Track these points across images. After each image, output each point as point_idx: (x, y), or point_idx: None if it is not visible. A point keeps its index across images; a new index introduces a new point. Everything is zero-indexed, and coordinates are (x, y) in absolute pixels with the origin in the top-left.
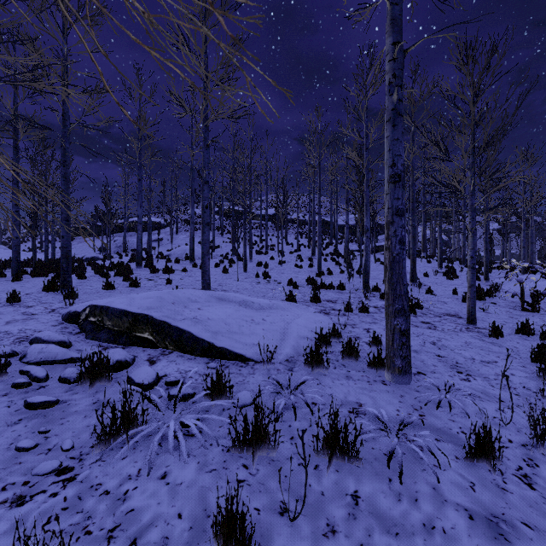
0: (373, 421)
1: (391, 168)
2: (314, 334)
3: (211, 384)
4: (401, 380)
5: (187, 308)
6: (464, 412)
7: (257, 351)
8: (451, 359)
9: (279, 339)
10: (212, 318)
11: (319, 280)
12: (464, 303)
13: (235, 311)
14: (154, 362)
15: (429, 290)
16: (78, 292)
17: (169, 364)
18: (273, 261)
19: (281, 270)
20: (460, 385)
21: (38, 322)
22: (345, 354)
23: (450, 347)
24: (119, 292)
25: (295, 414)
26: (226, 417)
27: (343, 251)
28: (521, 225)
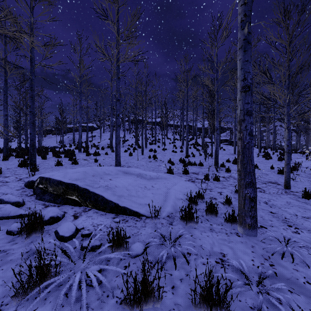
0: (235, 272)
1: (242, 81)
2: (186, 197)
3: (111, 239)
4: (250, 233)
5: (102, 179)
6: (303, 262)
7: (147, 209)
8: (281, 215)
9: (163, 200)
10: (118, 186)
11: (187, 160)
12: (279, 174)
13: (133, 181)
14: (77, 217)
15: (256, 166)
16: (40, 167)
17: (87, 219)
18: (159, 148)
19: (164, 154)
20: (293, 237)
21: (8, 188)
22: (208, 211)
23: (277, 206)
24: (65, 167)
25: (175, 264)
26: (122, 267)
27: (200, 142)
28: (310, 126)
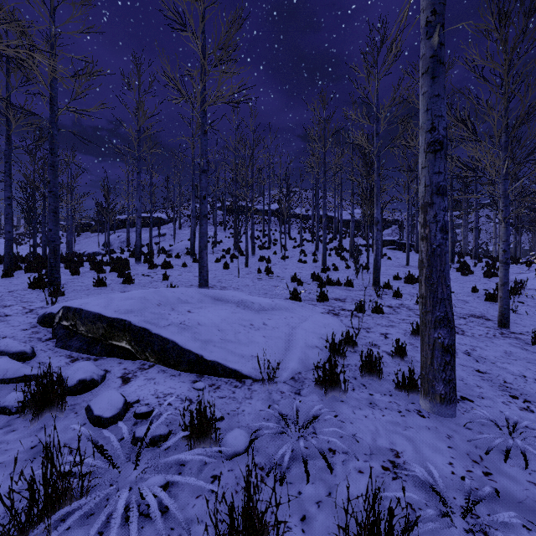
0: (421, 488)
1: (429, 133)
2: (324, 342)
3: (188, 425)
4: (444, 411)
5: (174, 310)
6: None
7: (255, 366)
8: (496, 376)
9: (283, 348)
10: (202, 323)
11: (324, 276)
12: (488, 302)
13: (231, 314)
14: (129, 379)
15: None
16: (67, 289)
17: (146, 384)
18: (276, 256)
19: (285, 266)
20: (523, 418)
21: (7, 326)
22: (365, 370)
23: (489, 359)
24: (111, 289)
25: (307, 473)
26: (208, 477)
27: (347, 245)
28: None
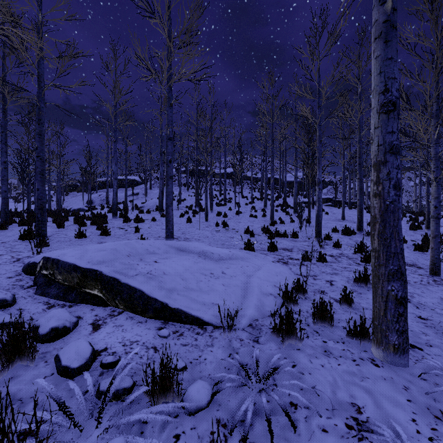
0: None
1: (382, 95)
2: (277, 290)
3: (151, 381)
4: (397, 360)
5: (142, 261)
6: None
7: (216, 313)
8: (438, 323)
9: (240, 296)
10: (167, 273)
11: (273, 228)
12: (416, 251)
13: (193, 264)
14: (99, 326)
15: None
16: (52, 240)
17: (114, 331)
18: (231, 212)
19: (238, 220)
20: None
21: None
22: (317, 317)
23: (428, 306)
24: (90, 240)
25: (271, 433)
26: (170, 437)
27: (291, 203)
28: None
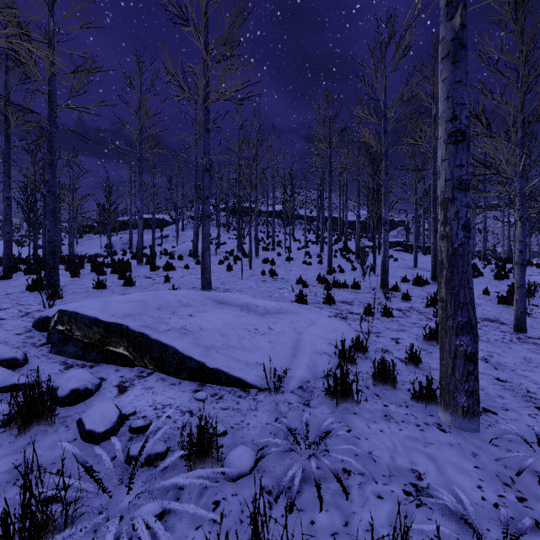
0: (449, 517)
1: (450, 123)
2: (333, 348)
3: (188, 444)
4: (467, 425)
5: (175, 314)
6: None
7: (261, 374)
8: (518, 385)
9: (289, 355)
10: (204, 328)
11: (330, 278)
12: (500, 305)
13: (234, 318)
14: (125, 389)
15: None
16: (66, 291)
17: (143, 393)
18: (280, 258)
19: (289, 267)
20: None
21: (1, 330)
22: (378, 379)
23: (509, 366)
24: (111, 291)
25: (320, 499)
26: (209, 503)
27: (353, 247)
28: None
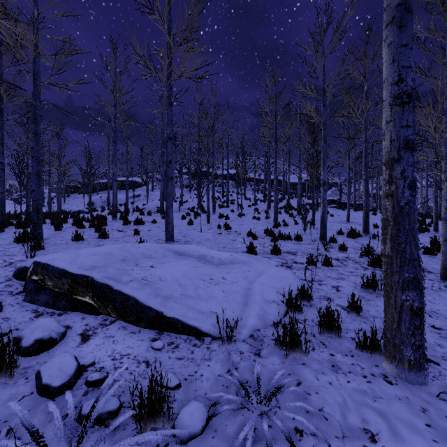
0: None
1: (396, 85)
2: (281, 297)
3: (138, 406)
4: (413, 377)
5: (137, 266)
6: None
7: (215, 323)
8: None
9: (241, 303)
10: (164, 278)
11: (276, 231)
12: (425, 255)
13: (192, 269)
14: (88, 337)
15: None
16: (48, 243)
17: (104, 342)
18: (233, 213)
19: (241, 222)
20: None
21: None
22: (324, 327)
23: (442, 314)
24: (87, 243)
25: None
26: None
27: (294, 204)
28: None
